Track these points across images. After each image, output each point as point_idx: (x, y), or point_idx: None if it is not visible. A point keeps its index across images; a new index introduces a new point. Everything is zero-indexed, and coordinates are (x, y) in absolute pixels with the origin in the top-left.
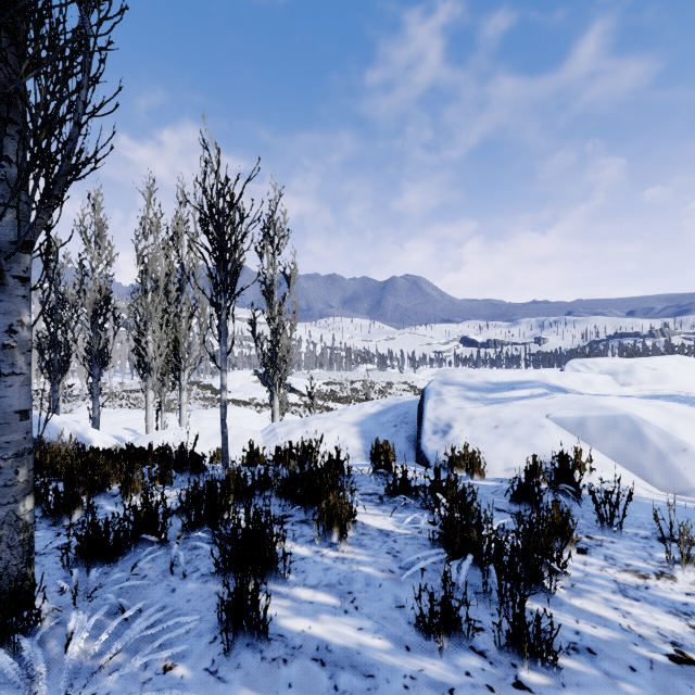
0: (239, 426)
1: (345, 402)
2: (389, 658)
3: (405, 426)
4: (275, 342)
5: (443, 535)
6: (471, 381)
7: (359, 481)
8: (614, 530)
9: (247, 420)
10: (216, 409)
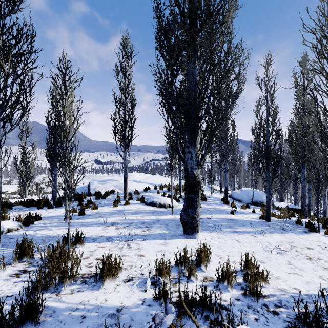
0: None
1: None
2: (93, 200)
3: (85, 191)
4: (28, 170)
5: (97, 195)
6: (100, 180)
7: None
8: (114, 194)
9: None
10: None
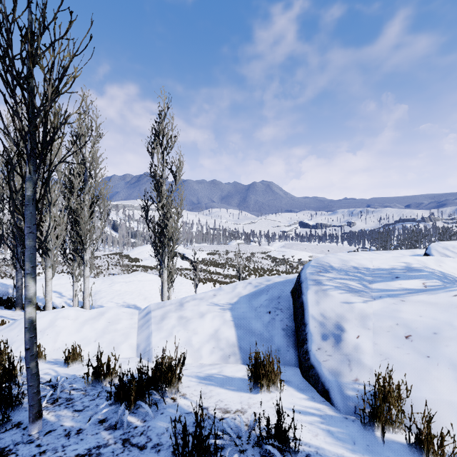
0: (142, 288)
1: (222, 267)
2: None
3: (280, 313)
4: (163, 226)
5: None
6: (348, 267)
7: None
8: None
9: (149, 283)
10: (127, 275)
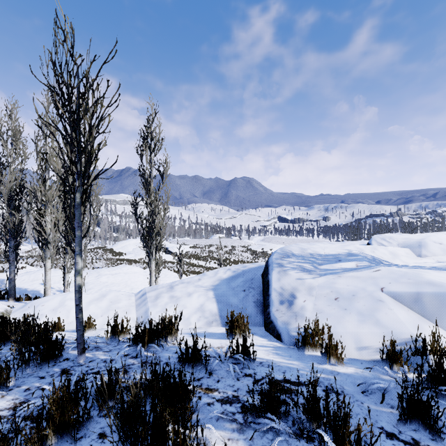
0: (129, 279)
1: (204, 260)
2: None
3: (252, 291)
4: (151, 221)
5: None
6: (305, 254)
7: (217, 370)
8: None
9: (134, 275)
10: (113, 268)
